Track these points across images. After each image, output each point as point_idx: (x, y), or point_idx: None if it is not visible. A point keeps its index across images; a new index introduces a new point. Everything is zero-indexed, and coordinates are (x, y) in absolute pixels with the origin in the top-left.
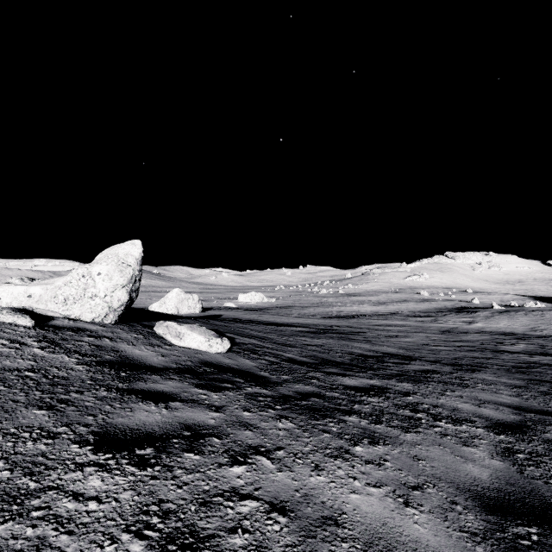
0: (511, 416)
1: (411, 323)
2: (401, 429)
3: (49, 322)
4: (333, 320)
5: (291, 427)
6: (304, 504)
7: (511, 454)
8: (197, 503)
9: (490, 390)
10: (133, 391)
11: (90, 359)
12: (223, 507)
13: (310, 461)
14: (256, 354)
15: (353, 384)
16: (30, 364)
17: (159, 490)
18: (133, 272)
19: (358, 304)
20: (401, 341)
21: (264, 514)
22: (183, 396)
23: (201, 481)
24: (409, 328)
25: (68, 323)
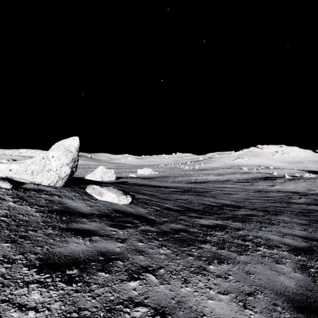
0: (303, 243)
1: (238, 186)
2: (237, 253)
3: (21, 185)
4: (192, 184)
5: (169, 252)
6: (177, 308)
7: (306, 268)
8: (104, 310)
9: (287, 226)
10: (69, 229)
11: (44, 208)
12: (123, 313)
13: (181, 277)
14: (147, 204)
15: (205, 223)
16: (5, 212)
17: (80, 300)
18: (73, 155)
19: (206, 175)
20: (232, 196)
21: (150, 317)
22: (100, 232)
23: (108, 293)
24: (236, 189)
25: (33, 186)
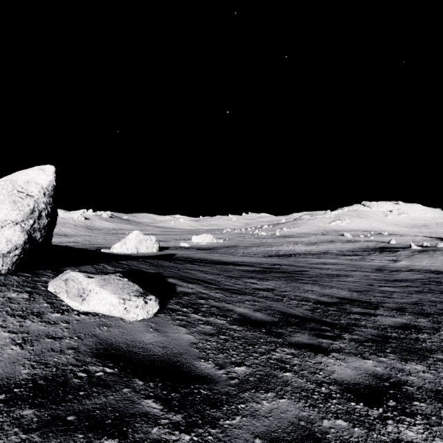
0: None
1: (343, 261)
2: None
3: None
4: (274, 258)
5: None
6: None
7: None
8: None
9: None
10: None
11: None
12: None
13: None
14: (198, 311)
15: (347, 376)
16: None
17: None
18: (34, 204)
19: (293, 245)
20: (345, 280)
21: None
22: None
23: None
24: (343, 266)
25: None
